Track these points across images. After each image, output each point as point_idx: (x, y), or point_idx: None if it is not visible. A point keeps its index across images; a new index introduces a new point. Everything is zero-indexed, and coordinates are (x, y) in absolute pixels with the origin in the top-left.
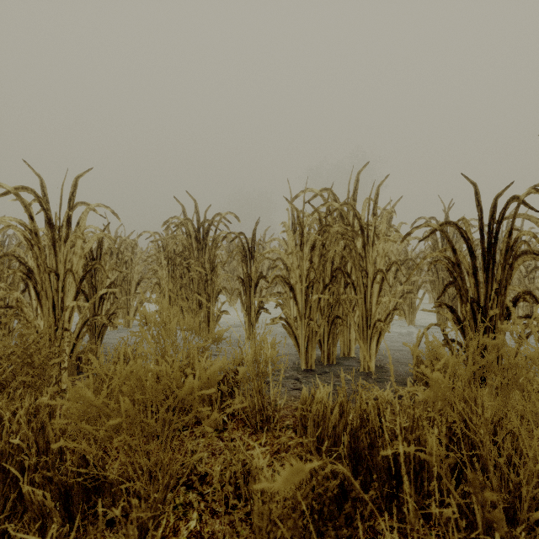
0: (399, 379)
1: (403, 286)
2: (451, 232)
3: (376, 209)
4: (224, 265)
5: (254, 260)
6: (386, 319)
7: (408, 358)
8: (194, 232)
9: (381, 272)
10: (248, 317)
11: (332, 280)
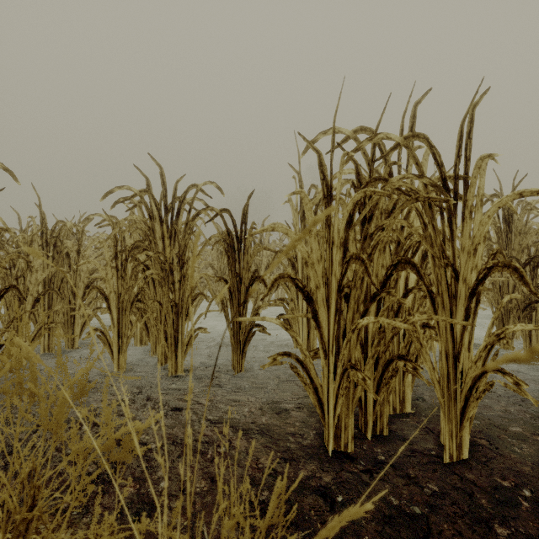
0: (538, 491)
1: (510, 295)
2: (522, 214)
3: (469, 148)
4: (211, 263)
5: (245, 252)
6: (486, 357)
7: (503, 416)
8: (157, 210)
9: (507, 267)
10: (235, 339)
11: (386, 283)
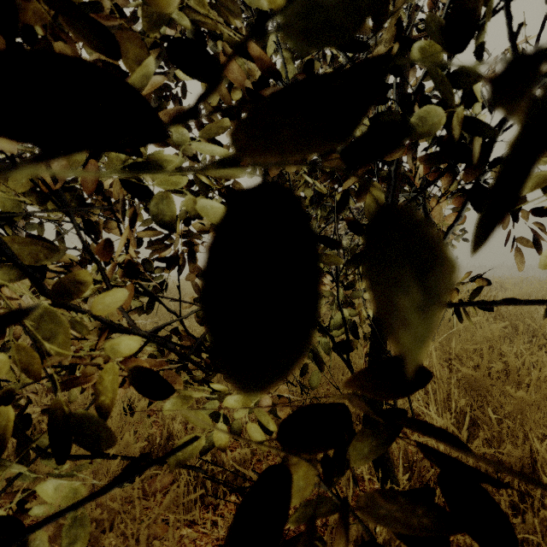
0: None
1: None
2: None
3: None
4: None
5: None
6: None
7: None
8: None
9: None
10: None
11: None
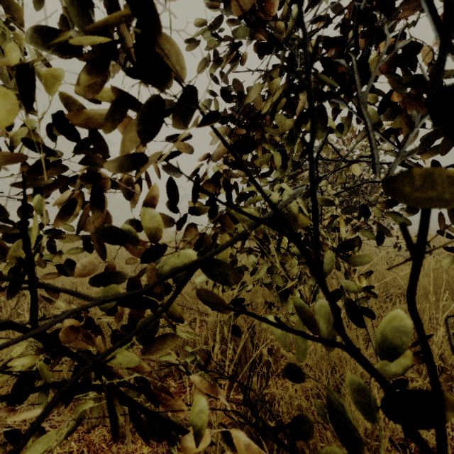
0: None
1: None
2: None
3: None
4: None
5: None
6: None
7: None
8: None
9: None
10: None
11: None
